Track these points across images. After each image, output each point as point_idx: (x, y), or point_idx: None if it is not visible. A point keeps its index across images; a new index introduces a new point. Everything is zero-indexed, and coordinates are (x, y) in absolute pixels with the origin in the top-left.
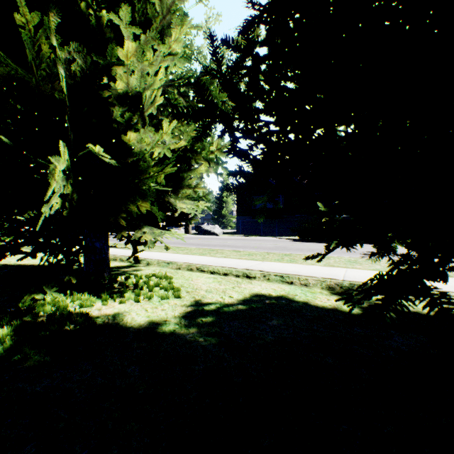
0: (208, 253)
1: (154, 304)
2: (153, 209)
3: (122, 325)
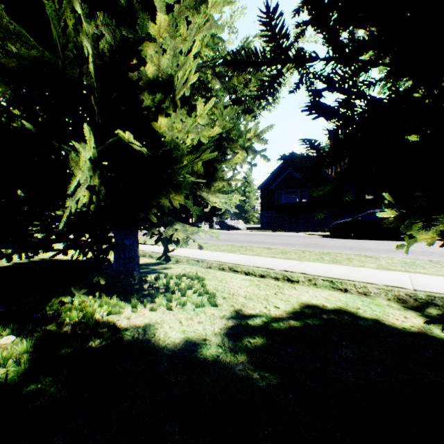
0: (238, 250)
1: (189, 314)
2: (187, 203)
3: (154, 343)
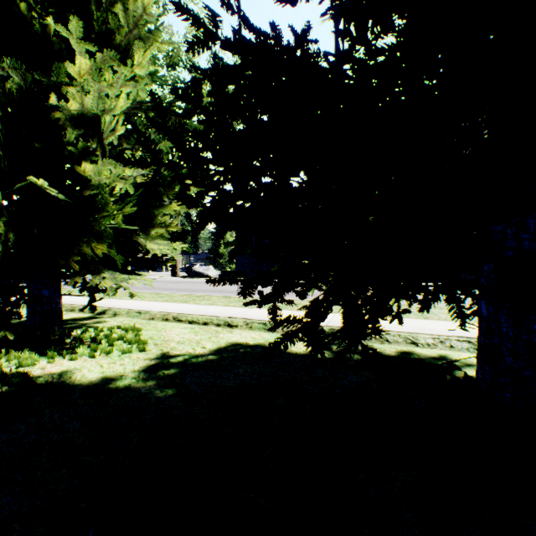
0: (193, 300)
1: (113, 359)
2: (112, 252)
3: (69, 383)
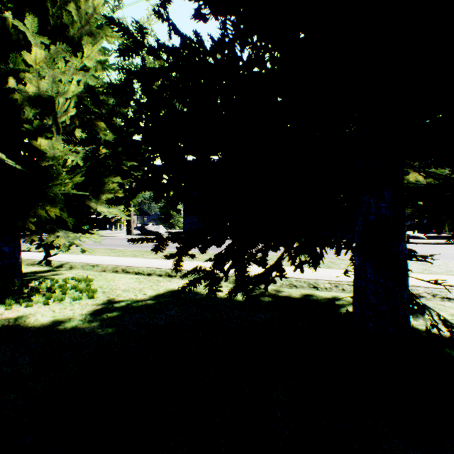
0: (141, 255)
1: (65, 305)
2: (63, 215)
3: (23, 326)
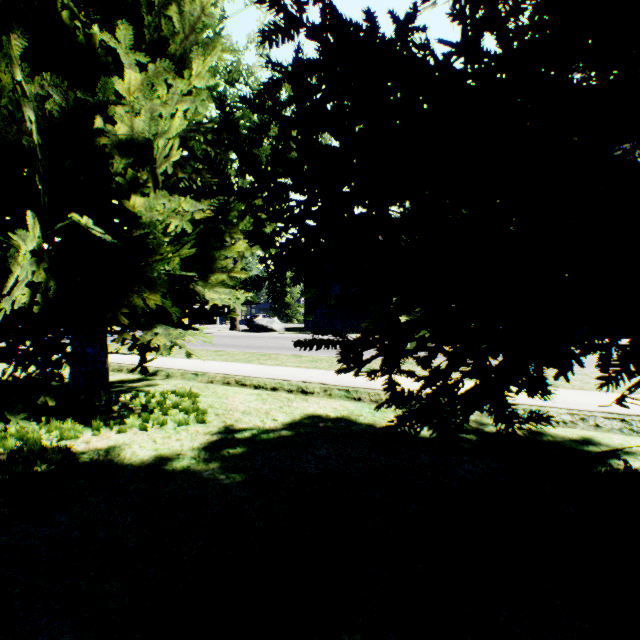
0: (257, 359)
1: (168, 433)
2: (166, 303)
3: (117, 462)
